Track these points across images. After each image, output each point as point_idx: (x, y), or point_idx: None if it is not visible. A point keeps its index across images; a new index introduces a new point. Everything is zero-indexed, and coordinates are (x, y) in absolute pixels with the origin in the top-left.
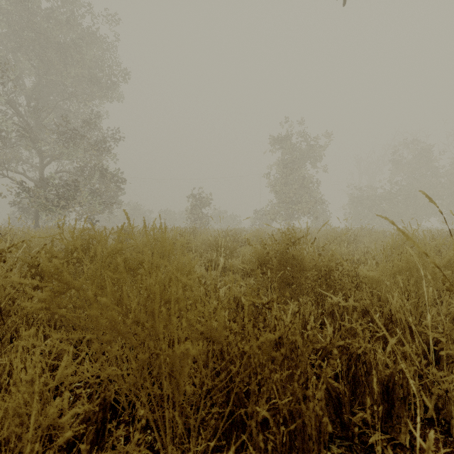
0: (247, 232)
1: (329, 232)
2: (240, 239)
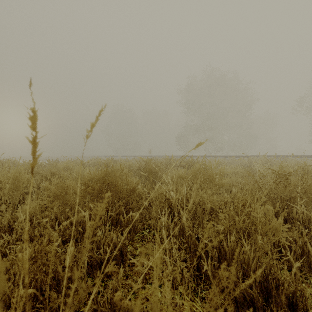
0: None
1: None
2: None
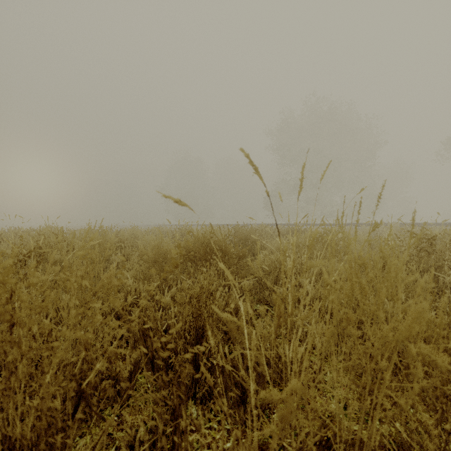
0: None
1: None
2: None
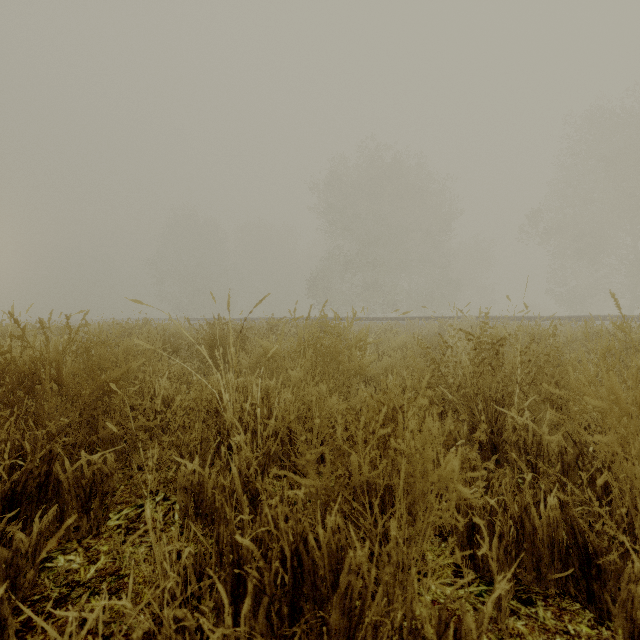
0: None
1: None
2: None
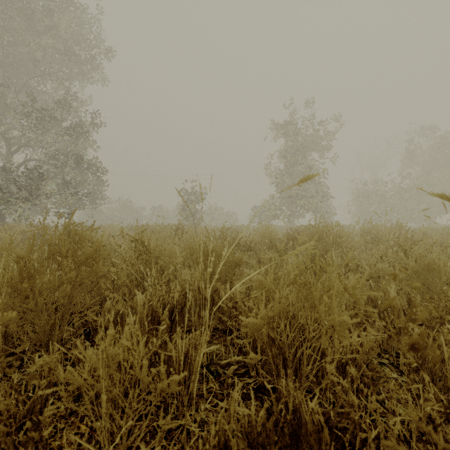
0: (246, 230)
1: (369, 230)
2: (243, 241)
